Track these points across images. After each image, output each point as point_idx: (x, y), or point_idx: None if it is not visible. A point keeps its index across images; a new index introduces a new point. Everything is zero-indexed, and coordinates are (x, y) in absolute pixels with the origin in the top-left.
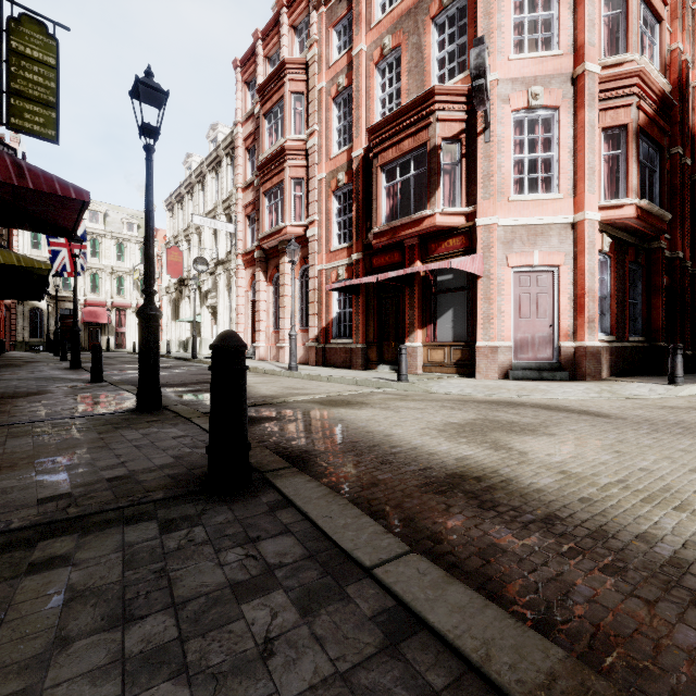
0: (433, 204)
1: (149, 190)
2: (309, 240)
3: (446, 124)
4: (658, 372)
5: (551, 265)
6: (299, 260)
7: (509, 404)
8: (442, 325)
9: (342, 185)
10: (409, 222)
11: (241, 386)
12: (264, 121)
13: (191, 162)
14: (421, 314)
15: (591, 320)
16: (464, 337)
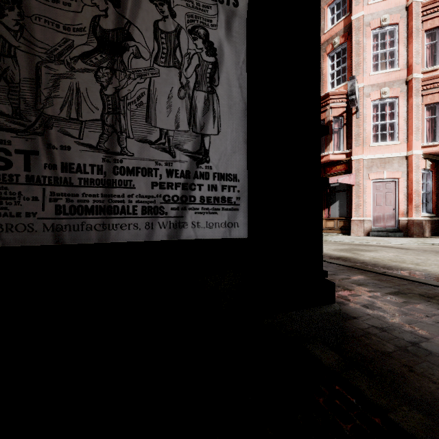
0: (328, 150)
1: None
2: None
3: (335, 109)
4: None
5: (394, 178)
6: None
7: (365, 245)
8: (333, 209)
9: None
10: None
11: None
12: None
13: None
14: None
15: (416, 206)
16: (345, 215)
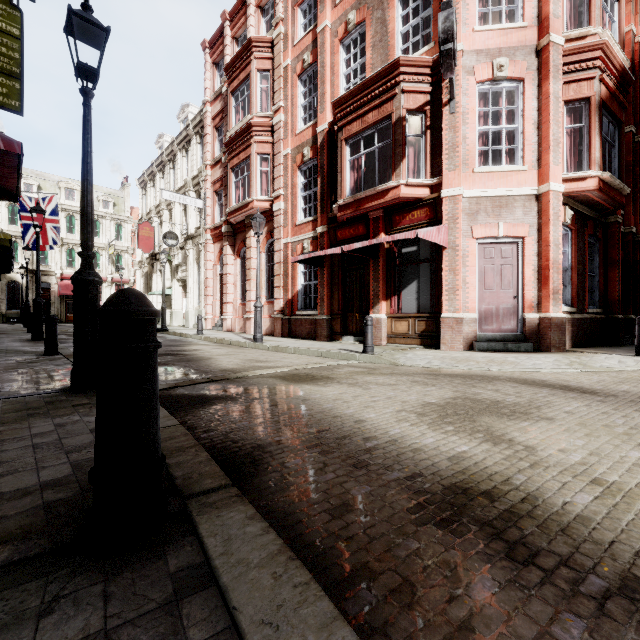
0: (398, 176)
1: (86, 139)
2: (275, 214)
3: (411, 96)
4: (615, 343)
5: (516, 237)
6: (265, 234)
7: (482, 377)
8: (406, 297)
9: (307, 160)
10: (374, 194)
11: (146, 374)
12: (232, 99)
13: (163, 142)
14: (385, 286)
15: (555, 291)
16: (429, 309)
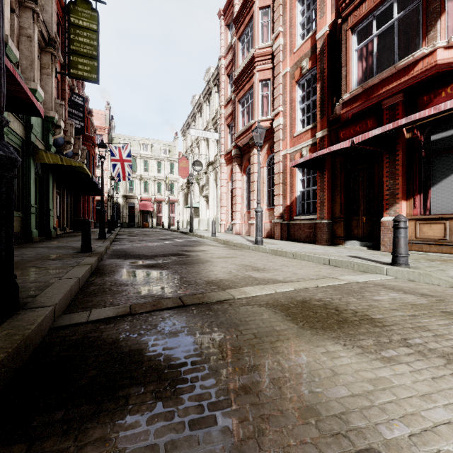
0: (432, 39)
1: None
2: (274, 131)
3: None
4: None
5: None
6: (266, 151)
7: None
8: (438, 194)
9: (305, 72)
10: (392, 74)
11: None
12: (239, 44)
13: (195, 100)
14: (405, 183)
15: None
16: None
